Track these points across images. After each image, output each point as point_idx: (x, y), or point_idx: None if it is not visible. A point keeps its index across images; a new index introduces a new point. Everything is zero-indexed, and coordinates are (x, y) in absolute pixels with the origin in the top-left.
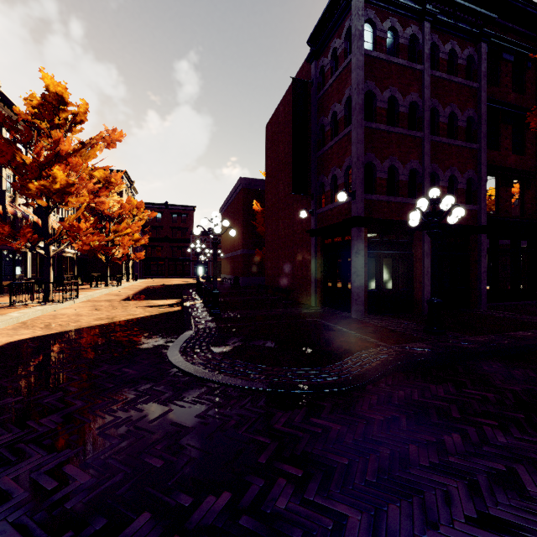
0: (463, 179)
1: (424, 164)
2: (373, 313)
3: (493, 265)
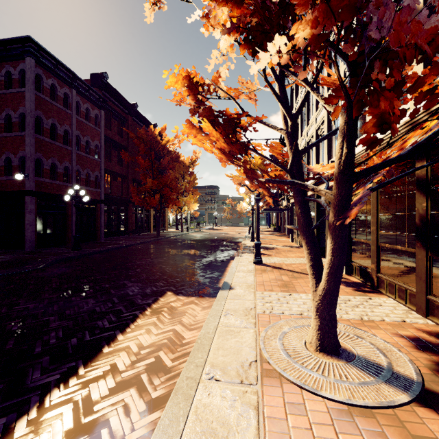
0: (93, 176)
1: (73, 165)
2: (41, 247)
3: (109, 219)
